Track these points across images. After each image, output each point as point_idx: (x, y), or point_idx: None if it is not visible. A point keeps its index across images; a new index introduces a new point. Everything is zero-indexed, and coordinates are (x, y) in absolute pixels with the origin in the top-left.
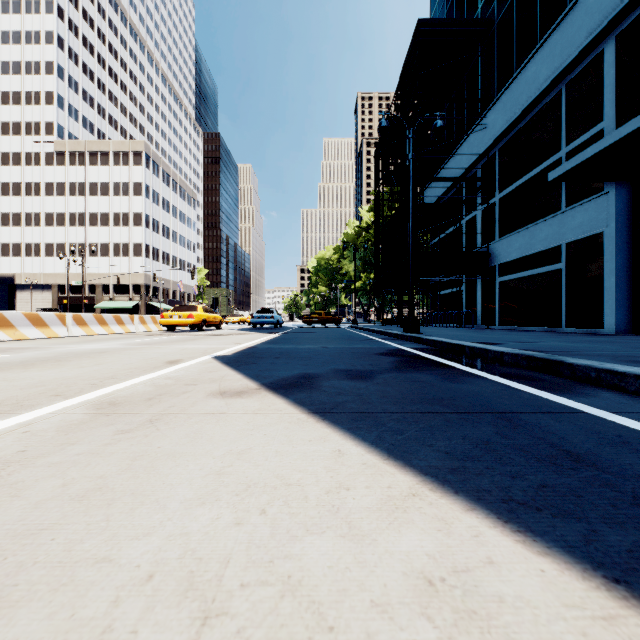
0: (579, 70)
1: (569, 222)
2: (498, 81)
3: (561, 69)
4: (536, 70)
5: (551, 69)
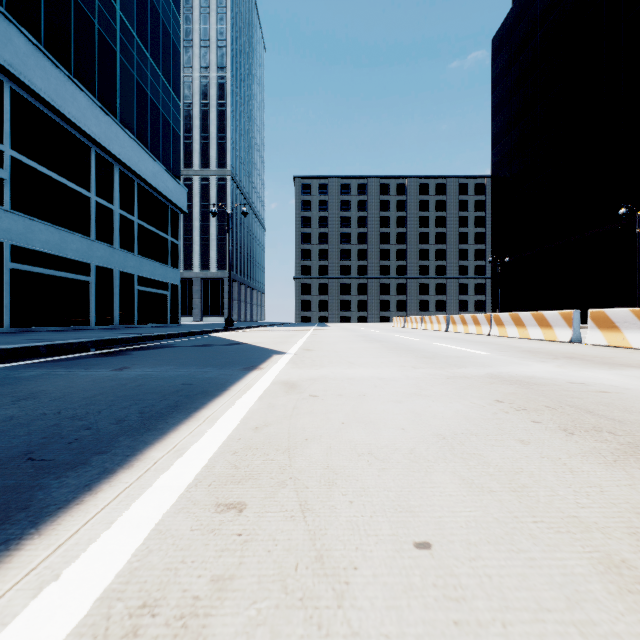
0: None
1: None
2: None
3: None
4: None
5: None
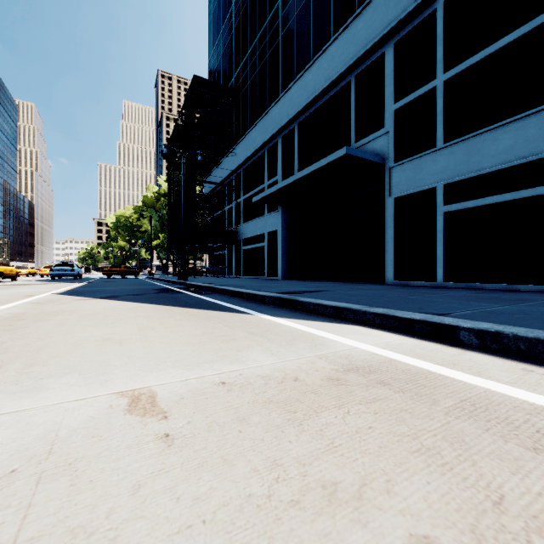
0: (271, 145)
1: (268, 221)
2: (242, 129)
3: (264, 142)
4: (255, 135)
5: (261, 139)
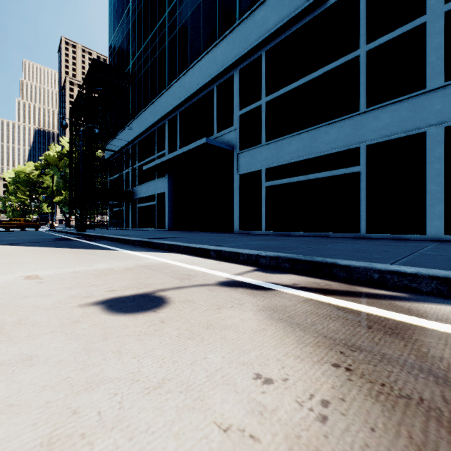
0: (160, 125)
1: (158, 185)
2: (137, 108)
3: (154, 122)
4: (148, 116)
5: (152, 119)
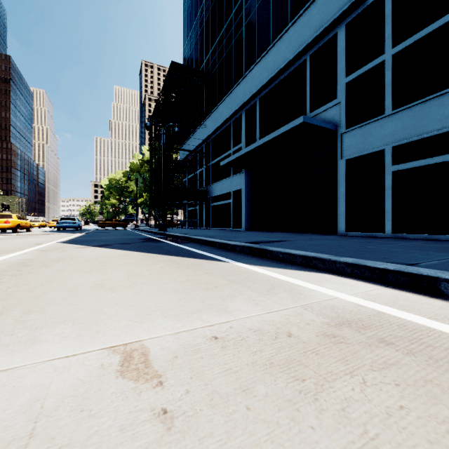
0: (236, 118)
1: (233, 182)
2: (211, 105)
3: (230, 115)
4: (223, 110)
5: (227, 113)
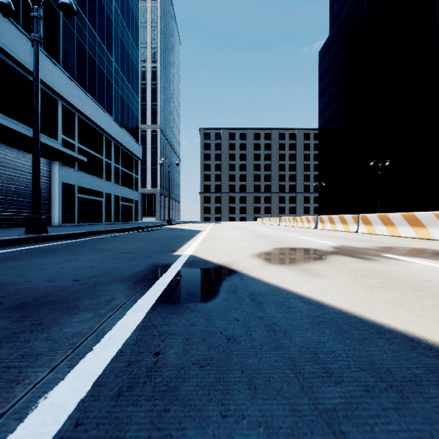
0: None
1: None
2: None
3: None
4: None
5: None
